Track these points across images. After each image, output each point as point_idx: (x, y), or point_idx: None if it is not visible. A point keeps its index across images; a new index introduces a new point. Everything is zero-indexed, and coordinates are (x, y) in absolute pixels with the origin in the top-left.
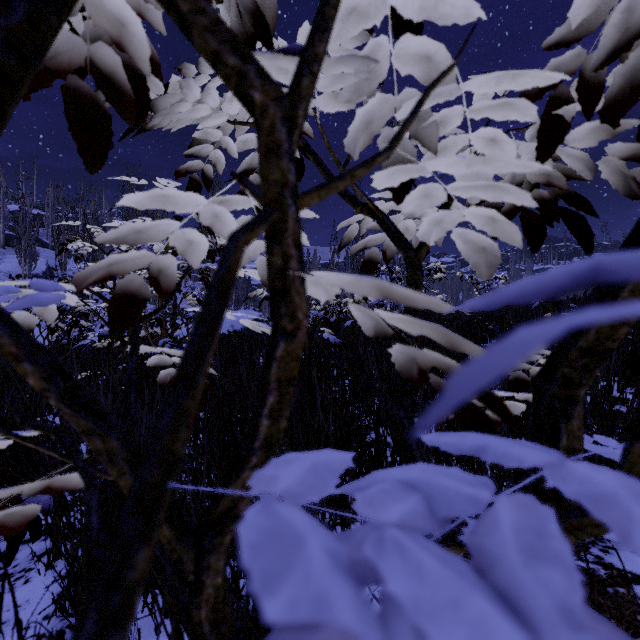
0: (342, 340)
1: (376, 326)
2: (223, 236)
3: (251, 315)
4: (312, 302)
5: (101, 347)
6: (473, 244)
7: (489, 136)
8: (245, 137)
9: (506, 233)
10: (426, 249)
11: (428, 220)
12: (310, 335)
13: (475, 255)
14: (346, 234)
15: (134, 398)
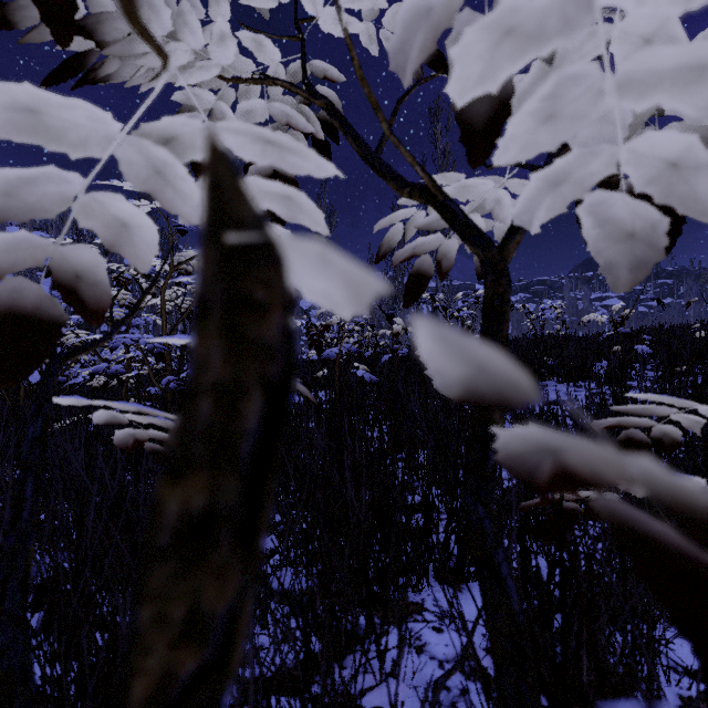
0: (379, 377)
1: (472, 377)
2: (180, 214)
3: None
4: (345, 334)
5: (97, 386)
6: (614, 225)
7: (646, 31)
8: (248, 105)
9: (695, 195)
10: (515, 245)
11: (539, 179)
12: (342, 371)
13: (612, 246)
14: (386, 239)
15: (32, 490)
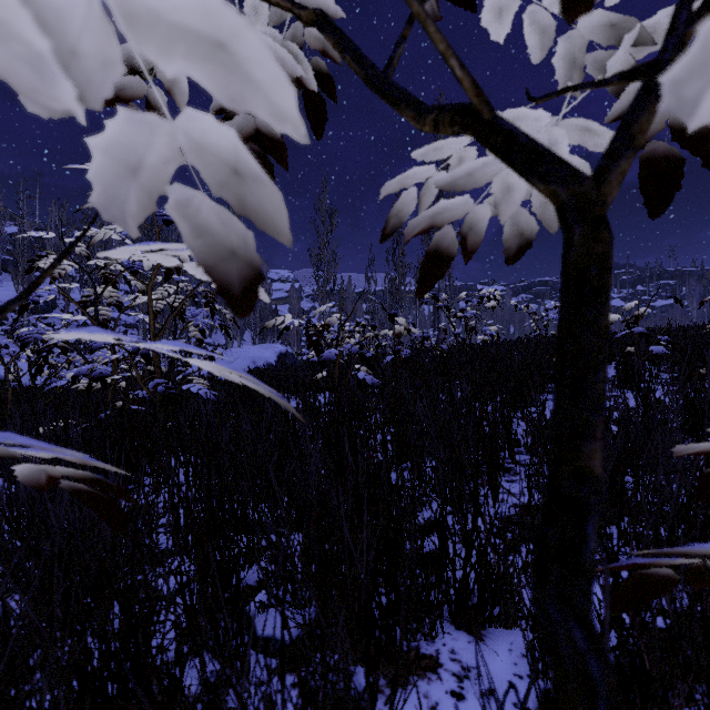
0: (381, 380)
1: None
2: (3, 78)
3: (190, 349)
4: (346, 334)
5: (83, 389)
6: None
7: None
8: None
9: None
10: (620, 176)
11: None
12: (343, 373)
13: None
14: (395, 209)
15: None
